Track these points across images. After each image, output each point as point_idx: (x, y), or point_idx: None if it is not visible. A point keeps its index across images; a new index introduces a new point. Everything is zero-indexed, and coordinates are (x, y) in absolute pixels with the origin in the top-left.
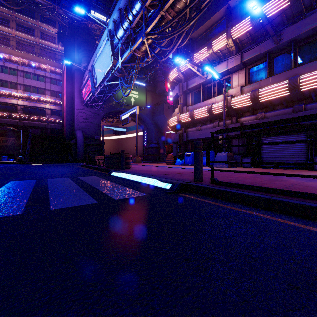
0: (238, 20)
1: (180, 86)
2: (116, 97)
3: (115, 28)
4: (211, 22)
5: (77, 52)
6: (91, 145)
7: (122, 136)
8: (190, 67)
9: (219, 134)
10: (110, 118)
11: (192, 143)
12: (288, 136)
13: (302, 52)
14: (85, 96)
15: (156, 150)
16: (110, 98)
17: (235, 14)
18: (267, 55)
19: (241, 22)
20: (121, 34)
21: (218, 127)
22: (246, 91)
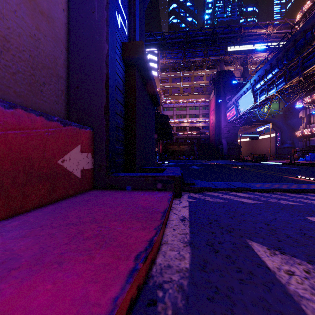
0: None
1: (303, 112)
2: None
3: (255, 84)
4: None
5: (222, 89)
6: (232, 148)
7: None
8: (307, 106)
9: None
10: (244, 126)
11: (314, 147)
12: None
13: None
14: (229, 118)
15: (290, 150)
16: None
17: None
18: None
19: None
20: (259, 87)
21: None
22: None
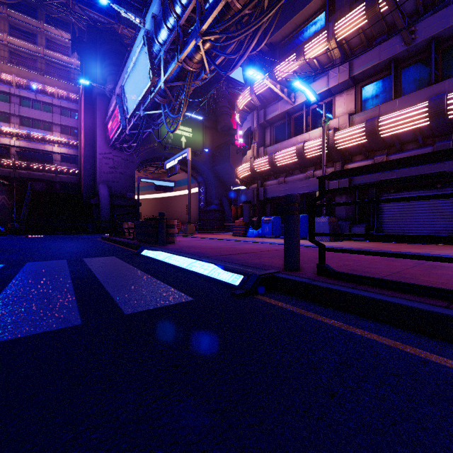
0: (345, 10)
1: (254, 116)
2: (158, 135)
3: (154, 28)
4: (302, 16)
5: (99, 68)
6: (122, 207)
7: (169, 194)
8: (270, 85)
9: (314, 190)
10: (150, 166)
11: (272, 203)
12: (424, 191)
13: (448, 58)
14: (112, 134)
15: (218, 214)
16: (150, 138)
17: (340, 3)
18: (391, 64)
19: (351, 13)
20: (163, 37)
21: (313, 178)
22: (358, 121)
